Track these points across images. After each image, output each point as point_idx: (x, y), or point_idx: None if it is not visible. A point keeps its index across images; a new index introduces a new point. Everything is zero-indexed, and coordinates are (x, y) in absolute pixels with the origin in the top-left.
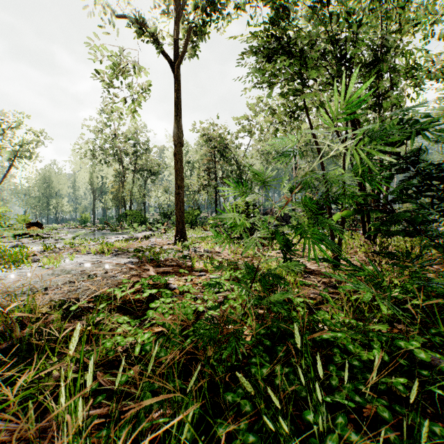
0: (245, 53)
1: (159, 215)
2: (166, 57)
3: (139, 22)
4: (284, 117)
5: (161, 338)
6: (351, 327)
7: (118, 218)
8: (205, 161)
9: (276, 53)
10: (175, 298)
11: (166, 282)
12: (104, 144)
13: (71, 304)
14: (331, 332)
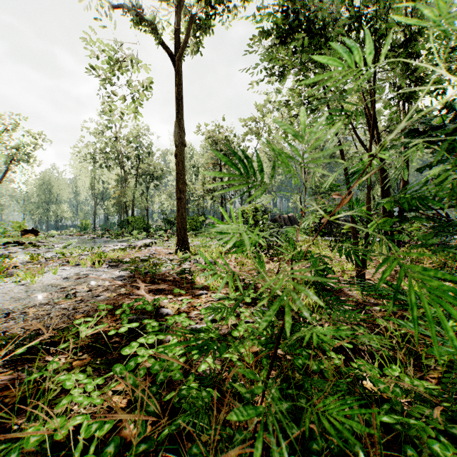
0: (253, 42)
1: (163, 221)
2: (166, 50)
3: (135, 9)
4: (298, 109)
5: (113, 442)
6: (420, 397)
7: (119, 225)
8: (210, 165)
9: (289, 35)
10: (162, 335)
11: (158, 304)
12: (105, 147)
13: (29, 340)
14: (398, 416)
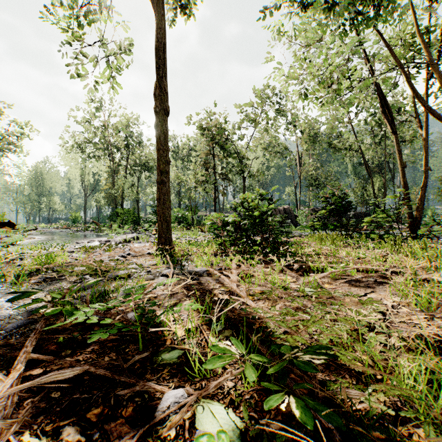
0: None
1: (152, 214)
2: None
3: None
4: None
5: None
6: None
7: (109, 217)
8: (202, 155)
9: None
10: None
11: None
12: (93, 137)
13: None
14: None
